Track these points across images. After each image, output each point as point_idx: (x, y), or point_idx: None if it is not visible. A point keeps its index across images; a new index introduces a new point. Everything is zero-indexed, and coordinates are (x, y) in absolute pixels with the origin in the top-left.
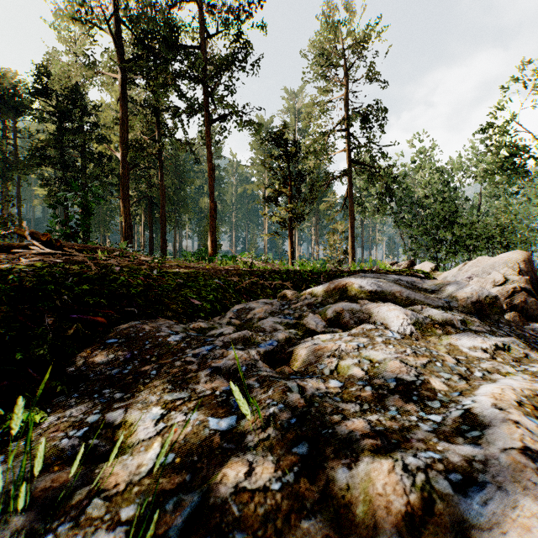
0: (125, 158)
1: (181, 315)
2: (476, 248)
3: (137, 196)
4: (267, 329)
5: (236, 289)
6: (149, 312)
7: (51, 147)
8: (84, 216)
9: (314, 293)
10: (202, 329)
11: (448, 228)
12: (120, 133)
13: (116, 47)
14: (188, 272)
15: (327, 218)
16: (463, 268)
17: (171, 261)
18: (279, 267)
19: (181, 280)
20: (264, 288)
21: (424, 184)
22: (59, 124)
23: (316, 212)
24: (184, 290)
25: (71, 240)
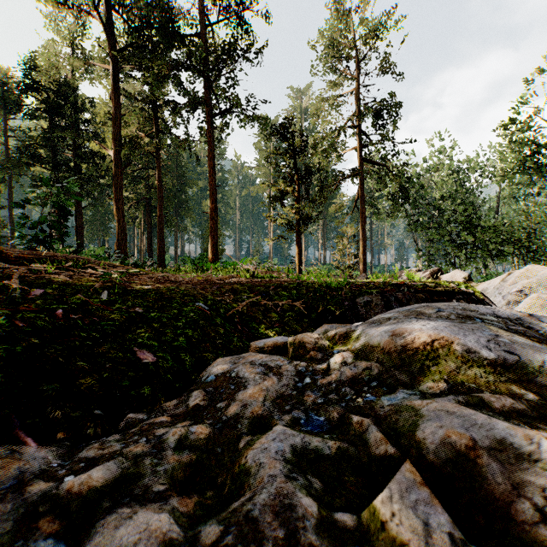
0: (119, 156)
1: (93, 406)
2: (500, 253)
3: (136, 198)
4: (268, 544)
5: (228, 316)
6: (2, 414)
7: (42, 145)
8: (58, 217)
9: (357, 347)
10: (90, 496)
11: (468, 231)
12: (113, 128)
13: (108, 35)
14: (162, 291)
15: (336, 221)
16: (507, 279)
17: (149, 272)
18: (286, 276)
19: (140, 308)
20: (267, 311)
21: (439, 185)
22: (51, 121)
23: (323, 215)
24: (135, 330)
25: (42, 246)
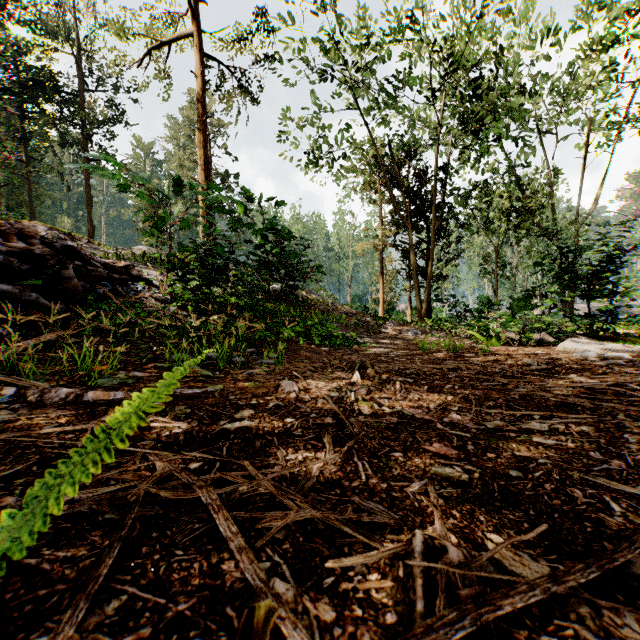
0: None
1: None
2: None
3: None
4: None
5: None
6: None
7: None
8: None
9: None
10: None
11: None
12: None
13: None
14: None
15: None
16: None
17: None
18: None
19: None
20: None
21: None
22: None
23: None
24: None
25: None
